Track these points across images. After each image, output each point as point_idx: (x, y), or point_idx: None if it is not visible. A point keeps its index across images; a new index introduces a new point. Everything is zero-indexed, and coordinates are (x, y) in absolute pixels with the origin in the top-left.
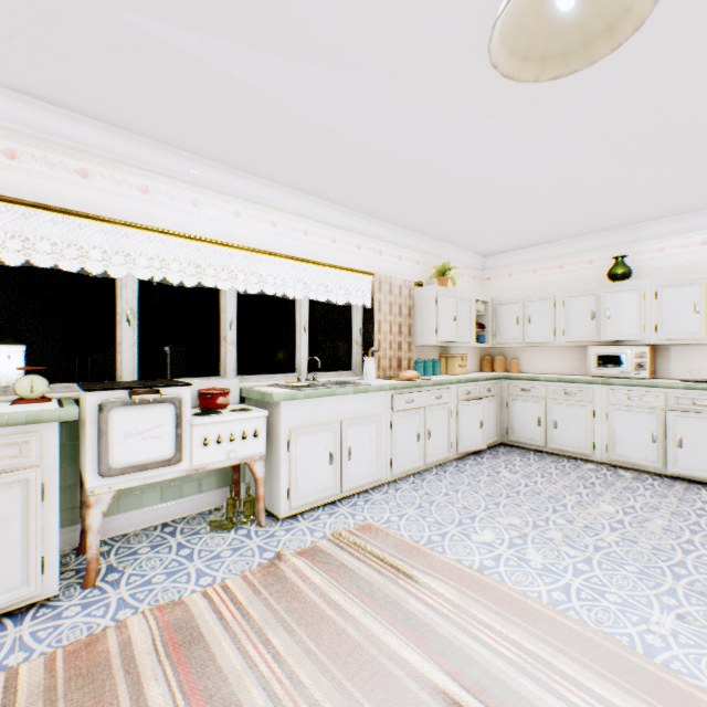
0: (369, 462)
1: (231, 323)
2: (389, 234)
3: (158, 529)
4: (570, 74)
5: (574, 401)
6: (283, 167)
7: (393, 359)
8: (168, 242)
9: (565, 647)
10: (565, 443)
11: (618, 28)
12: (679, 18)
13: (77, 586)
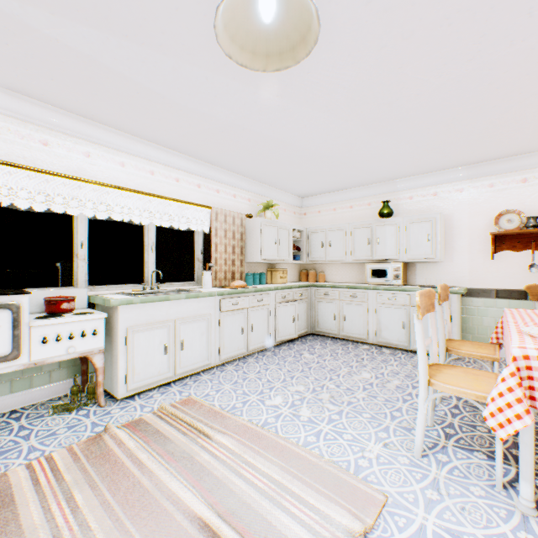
0: (200, 351)
1: (82, 242)
2: (225, 177)
3: (5, 416)
4: (286, 69)
5: (357, 301)
6: (125, 119)
7: (228, 272)
8: (18, 173)
9: (301, 475)
10: (351, 331)
11: (307, 40)
12: (381, 40)
13: None
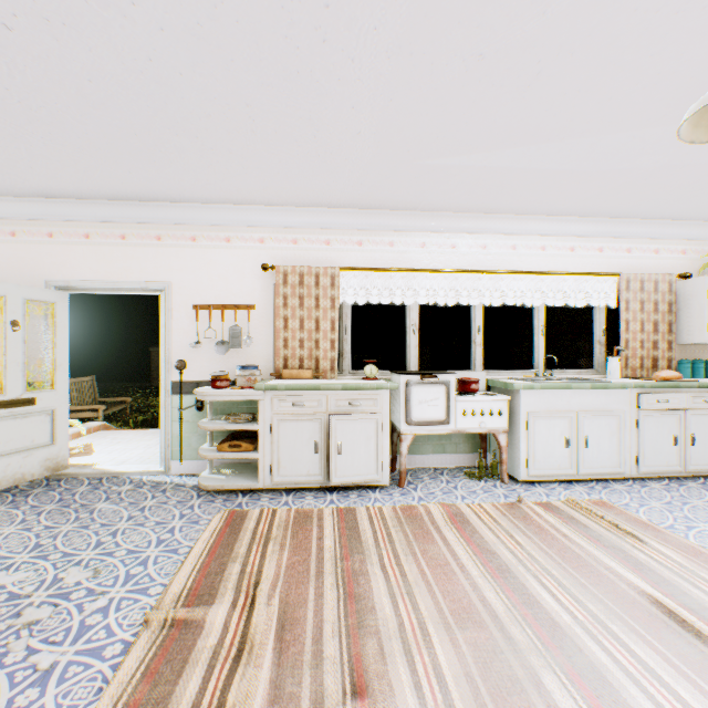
0: (608, 454)
1: (478, 329)
2: (639, 230)
3: (431, 470)
4: None
5: None
6: (521, 203)
7: (645, 359)
8: (436, 277)
9: None
10: None
11: None
12: None
13: (394, 485)
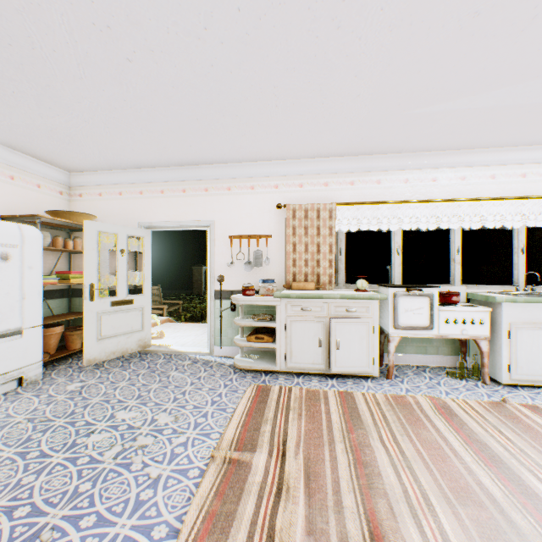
0: None
1: (457, 250)
2: None
3: (413, 367)
4: None
5: None
6: (502, 137)
7: None
8: (418, 206)
9: None
10: None
11: None
12: None
13: (383, 377)
